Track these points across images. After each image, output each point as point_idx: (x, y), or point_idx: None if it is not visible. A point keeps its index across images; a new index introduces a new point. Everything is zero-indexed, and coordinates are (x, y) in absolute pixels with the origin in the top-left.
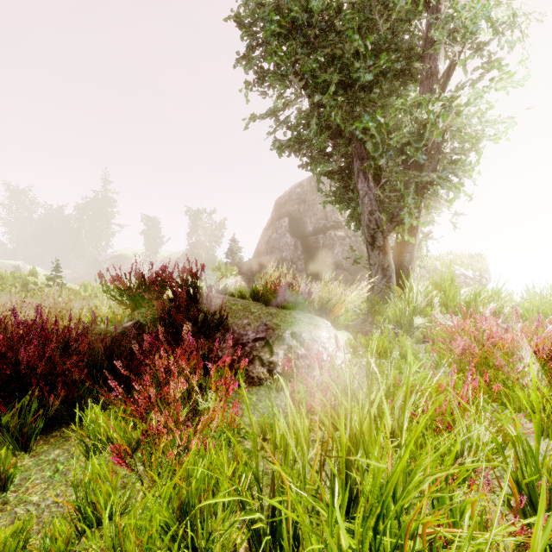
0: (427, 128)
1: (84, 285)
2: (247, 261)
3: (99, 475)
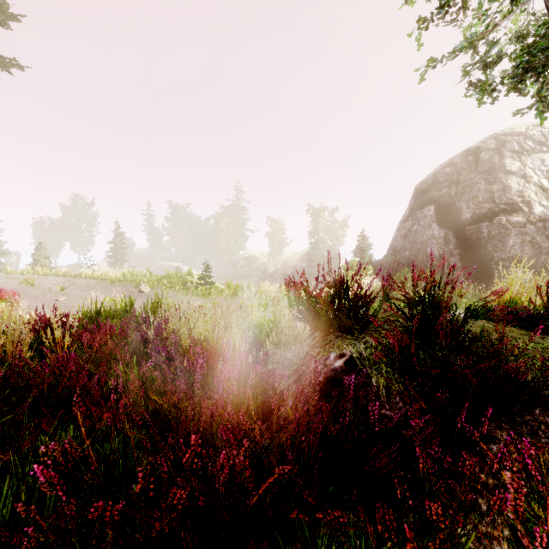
0: None
1: (227, 285)
2: (383, 259)
3: None
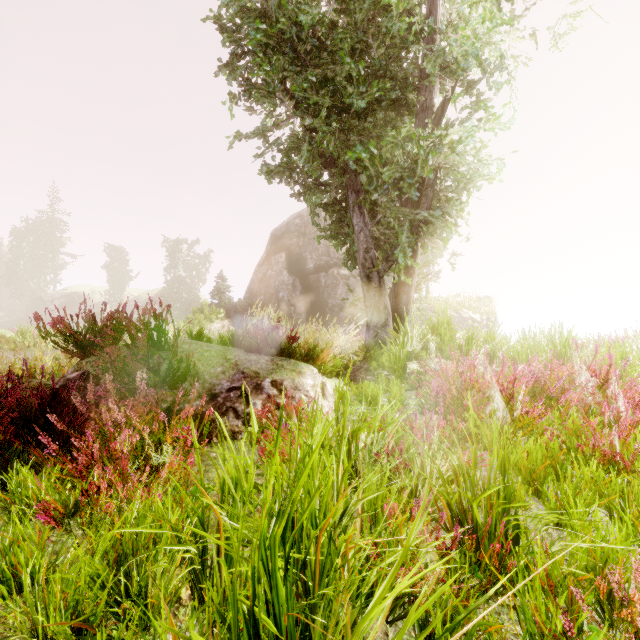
0: (418, 164)
1: (21, 332)
2: (237, 302)
3: (23, 538)
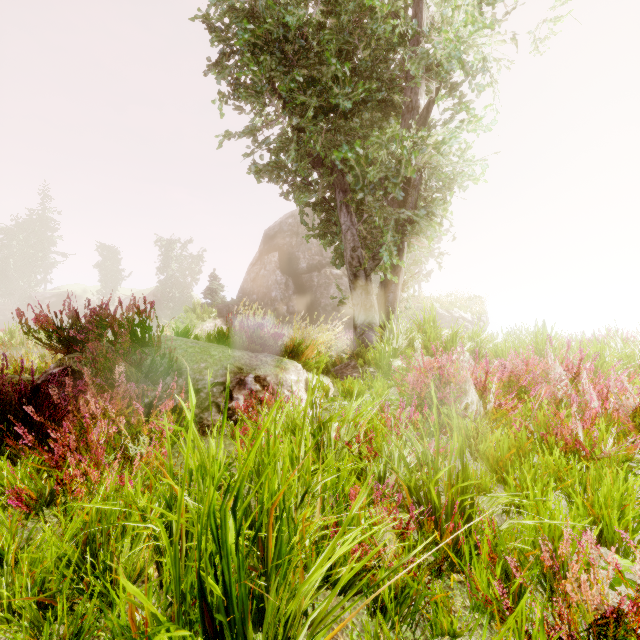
0: (402, 164)
1: (9, 331)
2: (230, 302)
3: None
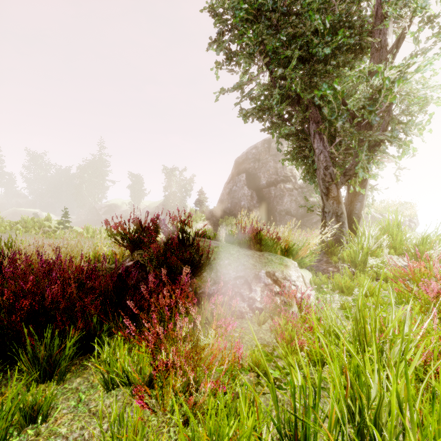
0: (382, 92)
1: (86, 228)
2: (213, 209)
3: (123, 415)
